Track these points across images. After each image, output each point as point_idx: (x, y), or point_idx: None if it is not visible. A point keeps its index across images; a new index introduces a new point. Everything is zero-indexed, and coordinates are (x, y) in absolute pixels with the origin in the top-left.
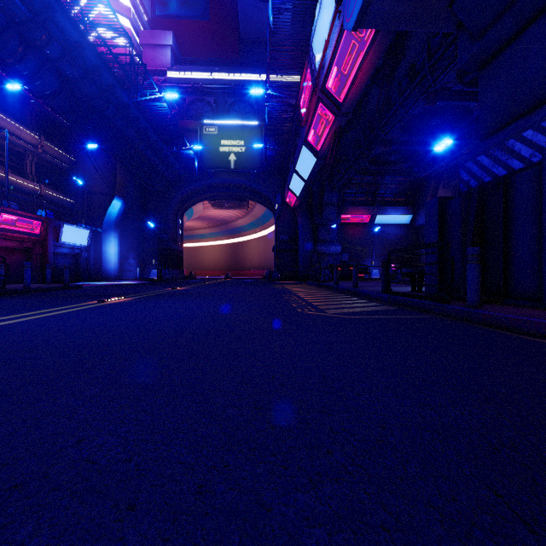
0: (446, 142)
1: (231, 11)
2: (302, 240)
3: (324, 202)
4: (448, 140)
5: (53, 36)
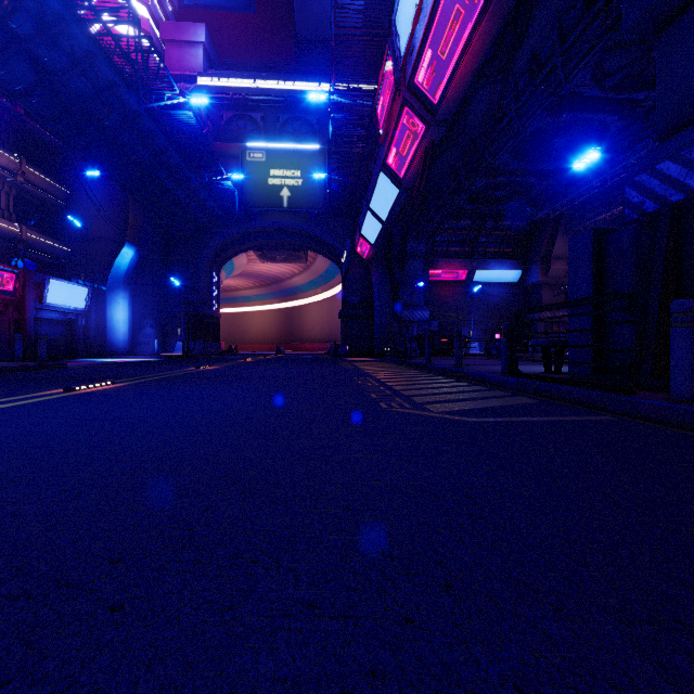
0: (591, 156)
1: (284, 1)
2: (378, 302)
3: (407, 253)
4: (594, 152)
5: (22, 3)
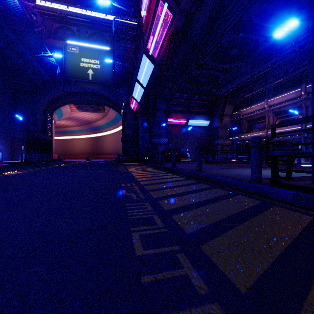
0: (290, 25)
1: None
2: (142, 133)
3: (157, 108)
4: (295, 20)
5: None
